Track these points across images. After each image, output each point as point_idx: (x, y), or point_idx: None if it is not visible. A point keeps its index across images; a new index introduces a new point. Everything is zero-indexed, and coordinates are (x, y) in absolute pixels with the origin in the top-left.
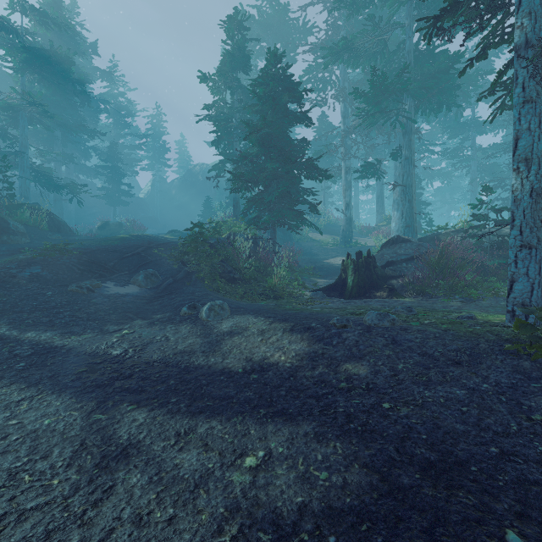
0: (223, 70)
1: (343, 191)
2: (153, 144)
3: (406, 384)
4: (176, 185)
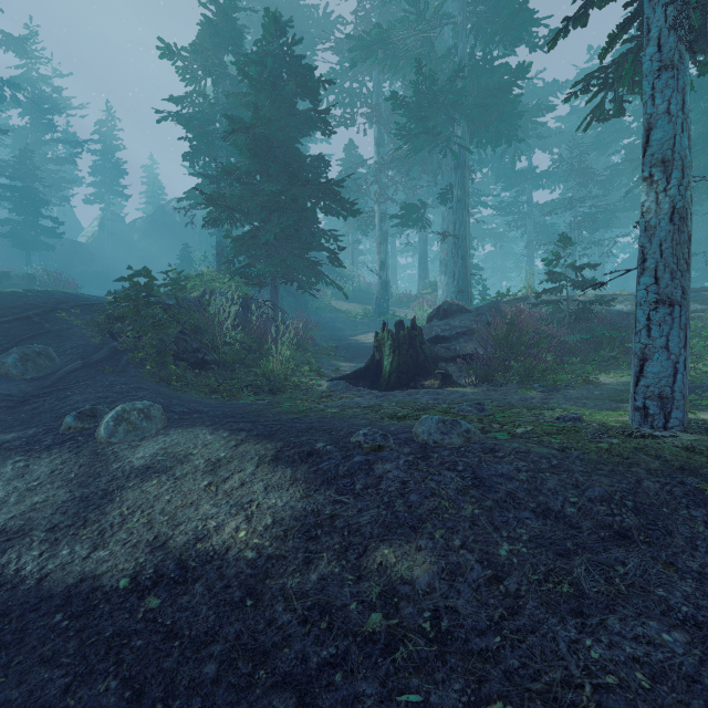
0: (199, 45)
1: (377, 245)
2: (102, 163)
3: (529, 613)
4: (140, 228)
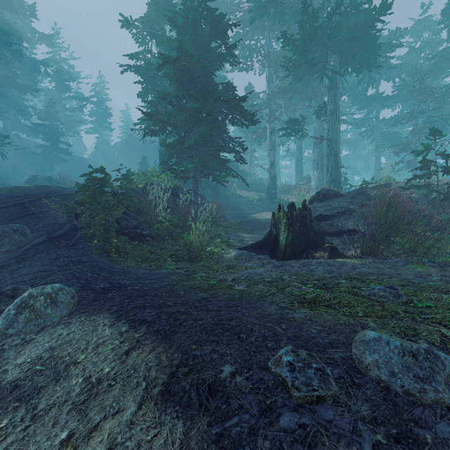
0: (147, 17)
1: (268, 151)
2: (96, 109)
3: None
4: (118, 148)
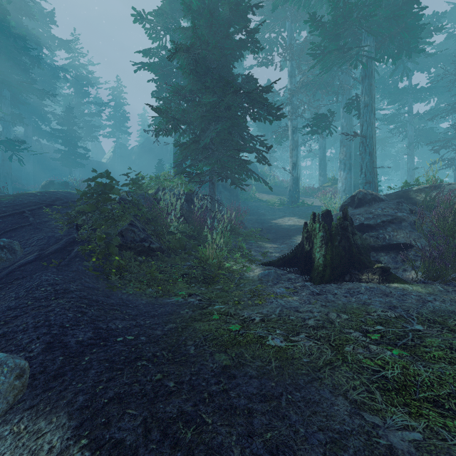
0: (160, 10)
1: (290, 151)
2: (114, 113)
3: None
4: (136, 152)
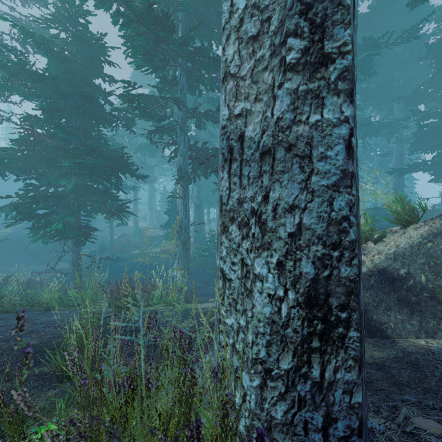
0: None
1: None
2: None
3: None
4: None
